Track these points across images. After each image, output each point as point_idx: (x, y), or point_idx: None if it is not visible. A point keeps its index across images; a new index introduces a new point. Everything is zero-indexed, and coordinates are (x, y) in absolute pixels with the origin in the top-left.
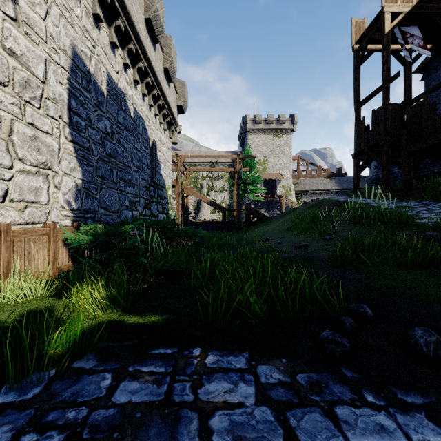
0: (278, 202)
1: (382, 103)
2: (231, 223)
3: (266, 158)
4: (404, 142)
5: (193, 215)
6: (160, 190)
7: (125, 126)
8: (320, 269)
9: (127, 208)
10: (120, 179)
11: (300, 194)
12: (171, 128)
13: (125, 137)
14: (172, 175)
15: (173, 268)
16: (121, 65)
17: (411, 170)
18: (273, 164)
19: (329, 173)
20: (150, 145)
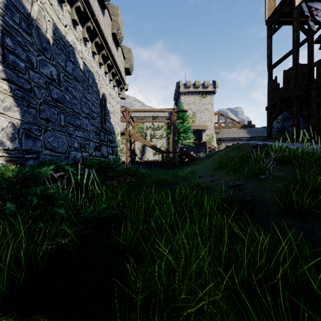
0: (204, 147)
1: (293, 63)
2: (168, 162)
3: (194, 114)
4: (313, 94)
5: (139, 156)
6: (109, 135)
7: (73, 76)
8: (270, 216)
9: (76, 149)
10: (69, 123)
11: (220, 141)
12: (119, 86)
13: (73, 86)
14: (124, 126)
15: (104, 214)
16: (70, 20)
17: (320, 118)
18: (199, 118)
19: (242, 125)
20: (100, 97)
